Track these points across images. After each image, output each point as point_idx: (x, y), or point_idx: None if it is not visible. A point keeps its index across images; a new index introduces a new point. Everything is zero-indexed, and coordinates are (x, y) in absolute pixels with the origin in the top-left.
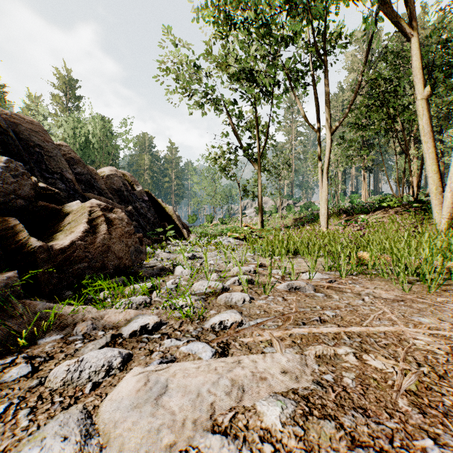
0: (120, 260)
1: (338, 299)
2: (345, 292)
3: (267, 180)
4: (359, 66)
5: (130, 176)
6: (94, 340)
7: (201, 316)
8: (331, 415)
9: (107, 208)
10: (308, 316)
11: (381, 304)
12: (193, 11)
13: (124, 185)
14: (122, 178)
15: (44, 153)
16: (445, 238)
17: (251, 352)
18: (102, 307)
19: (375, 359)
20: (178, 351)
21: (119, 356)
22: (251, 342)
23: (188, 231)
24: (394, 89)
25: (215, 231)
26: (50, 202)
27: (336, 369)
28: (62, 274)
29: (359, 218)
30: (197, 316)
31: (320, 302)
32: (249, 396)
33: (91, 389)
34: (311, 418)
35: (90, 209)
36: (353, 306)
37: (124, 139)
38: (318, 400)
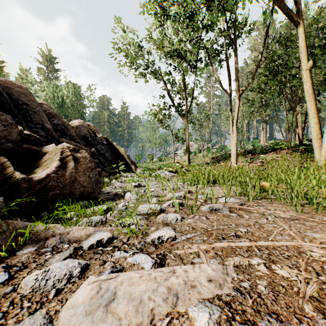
0: (84, 188)
1: (248, 218)
2: (253, 213)
3: (193, 129)
4: (259, 47)
5: (93, 126)
6: (60, 252)
7: (144, 231)
8: (250, 320)
9: (74, 149)
10: (226, 232)
11: (281, 222)
12: (139, 7)
13: (89, 133)
14: (87, 128)
15: (30, 109)
16: (325, 171)
17: (183, 262)
18: (68, 225)
19: (281, 268)
20: (126, 262)
21: (78, 266)
22: (183, 253)
23: (135, 166)
24: (285, 63)
25: (155, 166)
26: (33, 145)
27: (251, 277)
28: (40, 199)
29: (260, 157)
30: (141, 232)
31: (235, 220)
32: (182, 302)
33: (54, 295)
34: (234, 323)
35: (61, 150)
36: (260, 224)
37: (89, 100)
38: (239, 306)
